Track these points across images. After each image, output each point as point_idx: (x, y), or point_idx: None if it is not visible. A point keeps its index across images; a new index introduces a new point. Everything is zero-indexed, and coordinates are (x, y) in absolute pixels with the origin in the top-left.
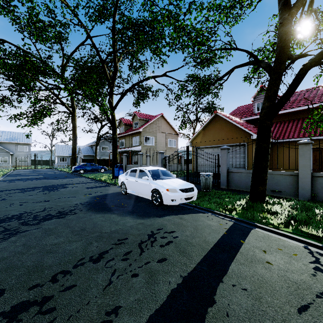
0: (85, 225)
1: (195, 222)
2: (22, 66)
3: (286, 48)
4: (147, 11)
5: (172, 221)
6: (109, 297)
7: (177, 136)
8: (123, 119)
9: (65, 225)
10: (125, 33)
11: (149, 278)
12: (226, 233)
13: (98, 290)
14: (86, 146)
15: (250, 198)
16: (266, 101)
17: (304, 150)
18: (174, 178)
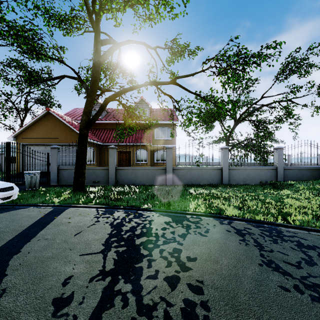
0: None
1: (12, 217)
2: None
3: (97, 83)
4: None
5: None
6: None
7: None
8: None
9: None
10: None
11: None
12: (43, 216)
13: None
14: None
15: (73, 188)
16: (84, 115)
17: (112, 152)
18: None
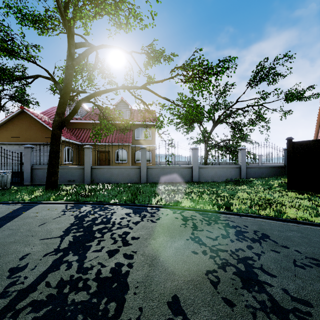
0: None
1: None
2: None
3: (70, 85)
4: None
5: None
6: None
7: None
8: None
9: None
10: None
11: None
12: (11, 212)
13: None
14: None
15: (46, 187)
16: (57, 116)
17: (87, 152)
18: None
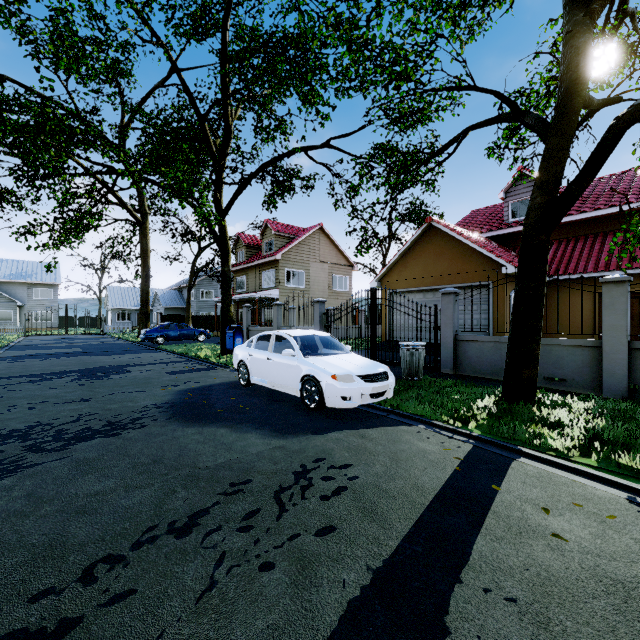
0: (161, 452)
1: (393, 445)
2: (39, 127)
3: (581, 83)
4: (292, 10)
5: (344, 443)
6: (210, 619)
7: (351, 268)
8: (244, 236)
9: (121, 452)
10: (248, 59)
11: (298, 574)
12: (459, 470)
13: (184, 603)
14: (169, 290)
15: (504, 393)
16: (537, 194)
17: (613, 296)
18: (348, 353)
